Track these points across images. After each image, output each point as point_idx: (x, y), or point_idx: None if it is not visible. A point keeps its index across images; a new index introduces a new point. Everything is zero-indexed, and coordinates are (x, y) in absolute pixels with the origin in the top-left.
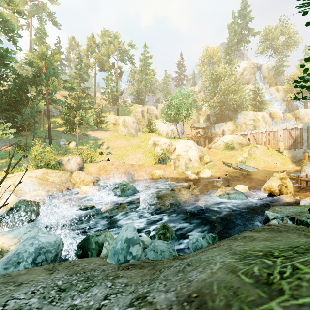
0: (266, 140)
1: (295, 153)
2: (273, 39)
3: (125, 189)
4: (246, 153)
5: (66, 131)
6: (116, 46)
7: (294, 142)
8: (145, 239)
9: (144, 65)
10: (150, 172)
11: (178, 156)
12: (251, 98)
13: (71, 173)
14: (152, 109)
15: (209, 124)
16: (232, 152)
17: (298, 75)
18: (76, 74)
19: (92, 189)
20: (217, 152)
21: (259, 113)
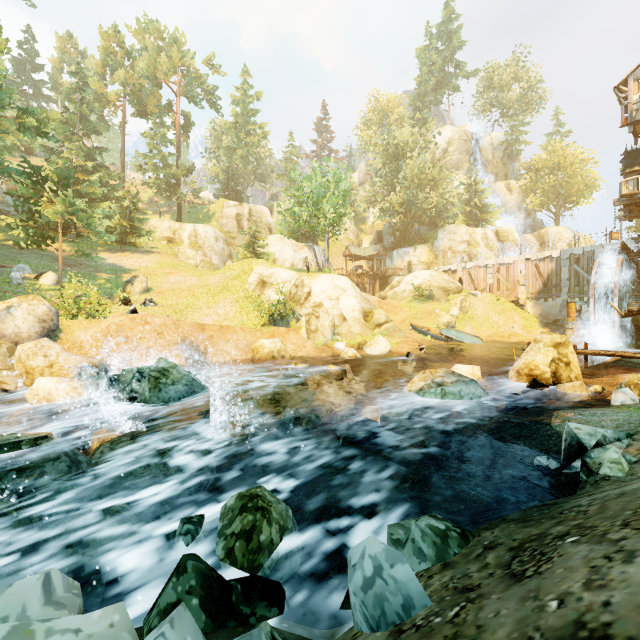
0: (493, 282)
1: (547, 307)
2: (501, 89)
3: (164, 381)
4: (456, 307)
5: (26, 242)
6: (177, 61)
7: (546, 286)
8: (89, 625)
9: (241, 112)
10: (250, 345)
11: (316, 307)
12: (462, 200)
13: (16, 346)
14: (261, 213)
15: (382, 249)
16: (429, 305)
17: (544, 161)
18: (69, 114)
19: (70, 387)
20: (398, 305)
21: (478, 230)
